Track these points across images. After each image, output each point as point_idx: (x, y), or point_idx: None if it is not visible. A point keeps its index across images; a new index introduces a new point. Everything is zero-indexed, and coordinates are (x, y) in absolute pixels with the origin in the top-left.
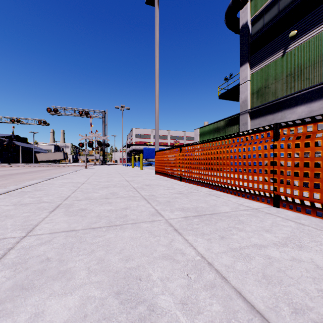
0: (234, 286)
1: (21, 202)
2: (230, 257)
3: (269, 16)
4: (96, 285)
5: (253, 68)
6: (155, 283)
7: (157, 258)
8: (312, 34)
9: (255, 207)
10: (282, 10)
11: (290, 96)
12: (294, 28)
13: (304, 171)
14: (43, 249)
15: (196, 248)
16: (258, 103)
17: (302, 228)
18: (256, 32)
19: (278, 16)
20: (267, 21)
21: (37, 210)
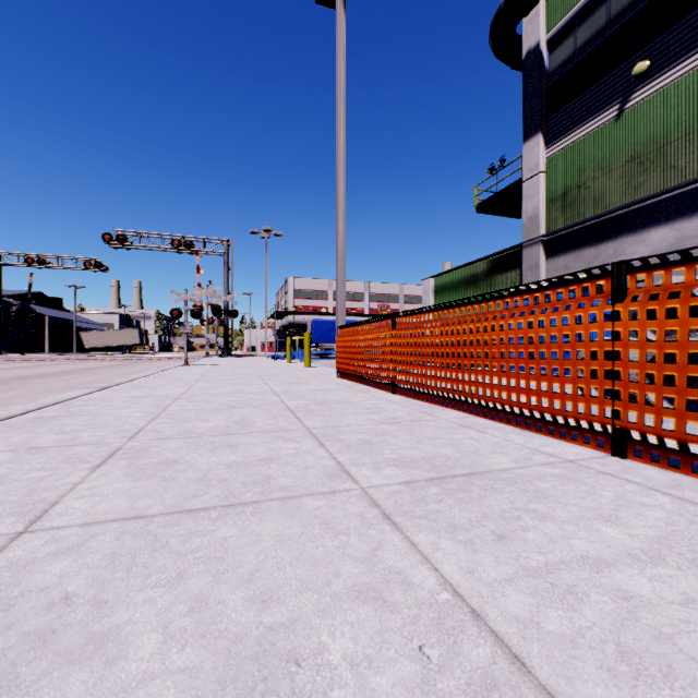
0: (548, 687)
1: (31, 444)
2: (527, 595)
3: (587, 30)
4: (181, 682)
5: (551, 146)
6: (337, 675)
7: (342, 596)
8: (684, 69)
9: (570, 457)
10: (617, 17)
11: (635, 205)
12: (643, 55)
13: (688, 373)
14: (59, 568)
15: (439, 566)
16: (564, 221)
17: (692, 512)
18: (558, 66)
19: (607, 30)
20: (583, 42)
21: (62, 463)
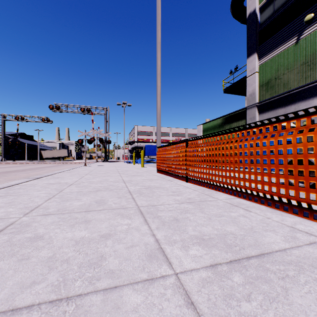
0: None
1: None
2: None
3: (280, 1)
4: None
5: (261, 59)
6: None
7: None
8: None
9: None
10: None
11: (306, 86)
12: (310, 11)
13: None
14: None
15: None
16: (268, 95)
17: None
18: (265, 20)
19: (291, 0)
20: (277, 7)
21: None
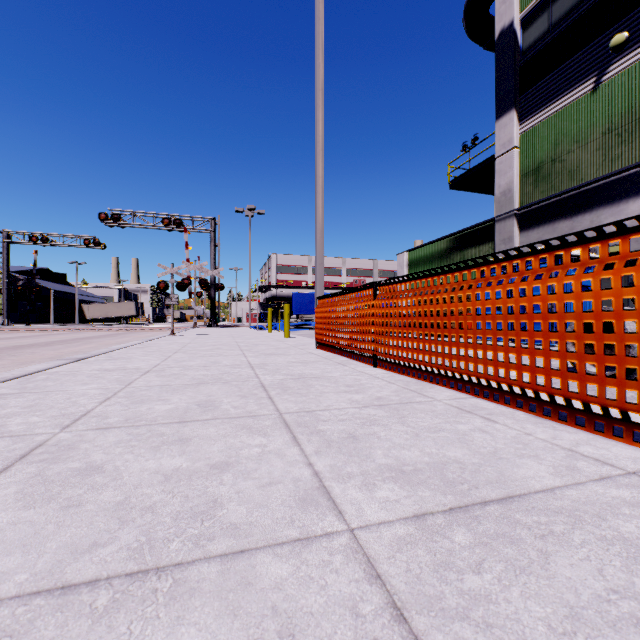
0: None
1: None
2: None
3: (562, 6)
4: None
5: (525, 121)
6: None
7: None
8: None
9: (629, 466)
10: None
11: (613, 176)
12: (621, 26)
13: None
14: None
15: None
16: (538, 194)
17: None
18: (532, 43)
19: (583, 4)
20: (557, 19)
21: None
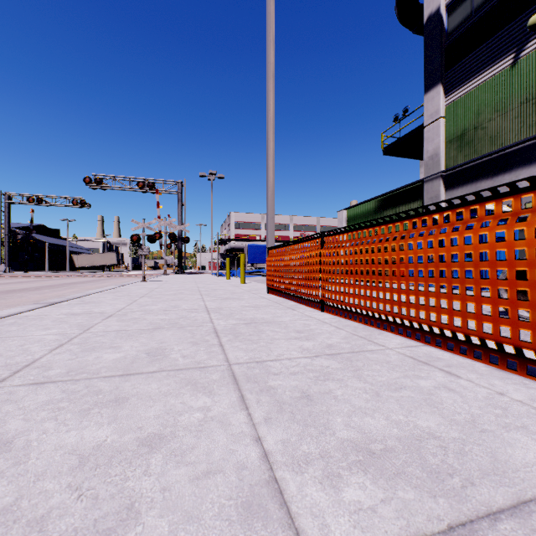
0: None
1: None
2: None
3: None
4: None
5: (450, 94)
6: None
7: None
8: None
9: None
10: None
11: (530, 141)
12: None
13: None
14: None
15: None
16: (461, 158)
17: None
18: (456, 26)
19: None
20: (479, 3)
21: None
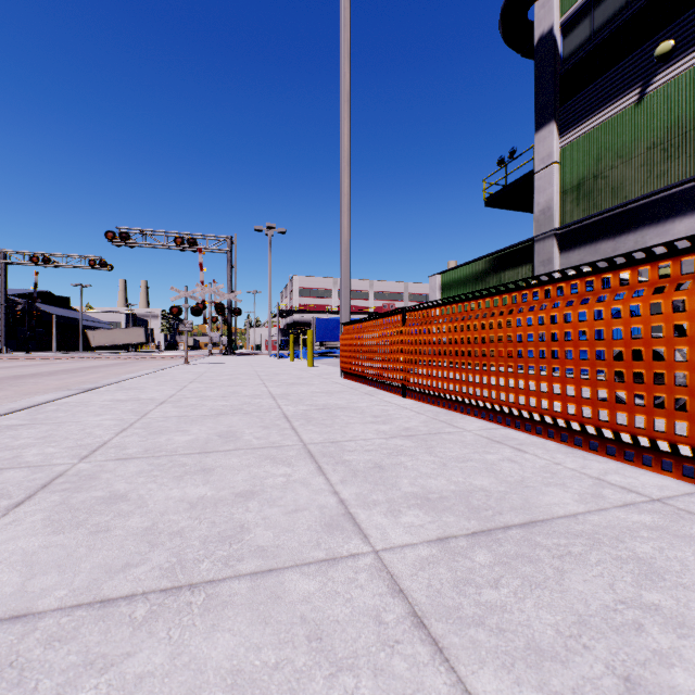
0: None
1: None
2: None
3: (604, 12)
4: None
5: (565, 135)
6: None
7: None
8: None
9: (654, 494)
10: None
11: (658, 194)
12: (667, 34)
13: None
14: None
15: None
16: (579, 213)
17: None
18: (573, 51)
19: (627, 10)
20: (599, 25)
21: None
